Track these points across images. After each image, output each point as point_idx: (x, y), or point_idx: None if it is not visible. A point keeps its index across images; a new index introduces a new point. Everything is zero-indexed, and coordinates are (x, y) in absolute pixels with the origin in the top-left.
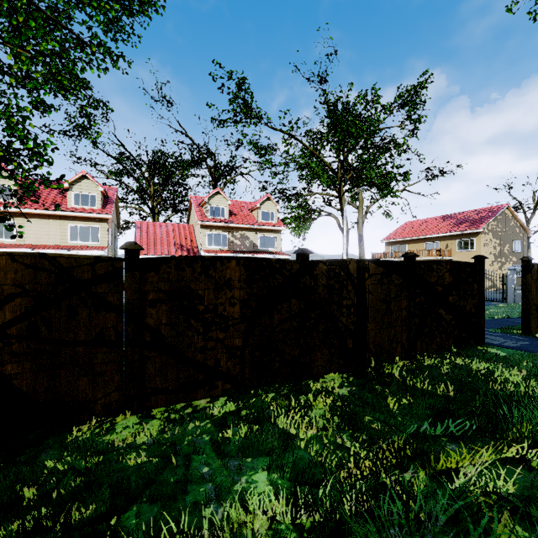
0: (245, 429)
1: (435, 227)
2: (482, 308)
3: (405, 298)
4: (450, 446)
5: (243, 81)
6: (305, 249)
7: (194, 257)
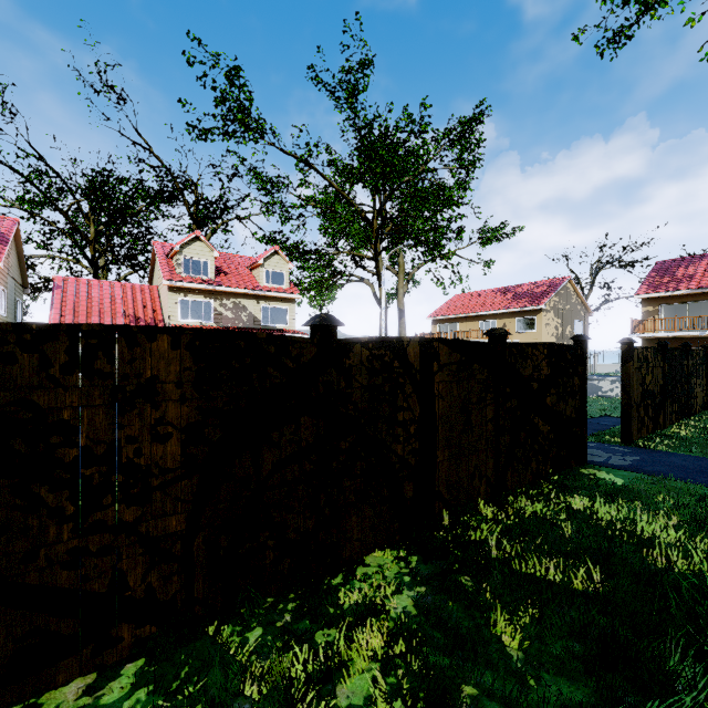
0: None
1: (490, 302)
2: (585, 412)
3: (491, 402)
4: None
5: (236, 72)
6: (329, 316)
7: (46, 327)
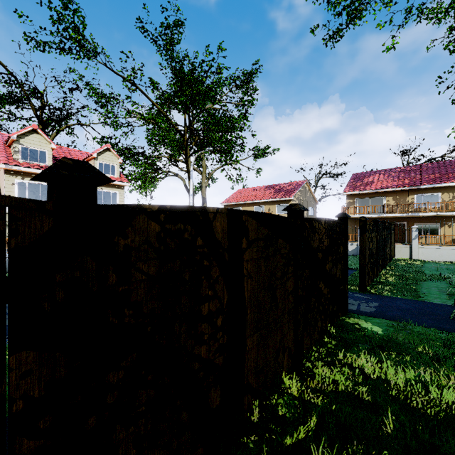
0: None
1: (260, 194)
2: (347, 273)
3: (292, 275)
4: None
5: None
6: (79, 162)
7: None
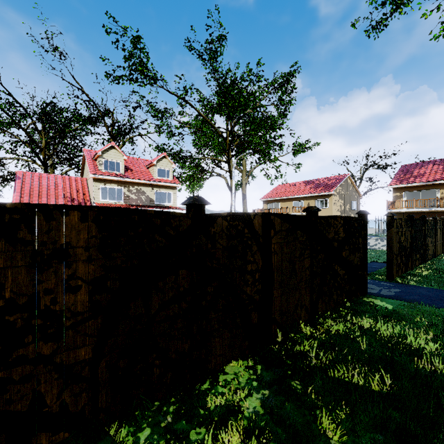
0: None
1: (299, 189)
2: (366, 261)
3: (308, 256)
4: None
5: (138, 39)
6: (199, 197)
7: None
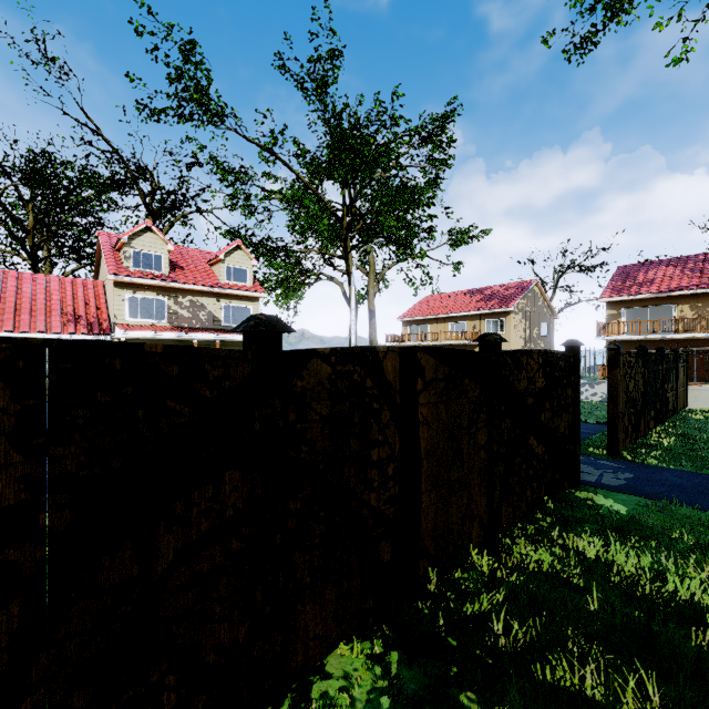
0: None
1: (460, 303)
2: (578, 427)
3: (484, 424)
4: None
5: (192, 46)
6: (269, 317)
7: None
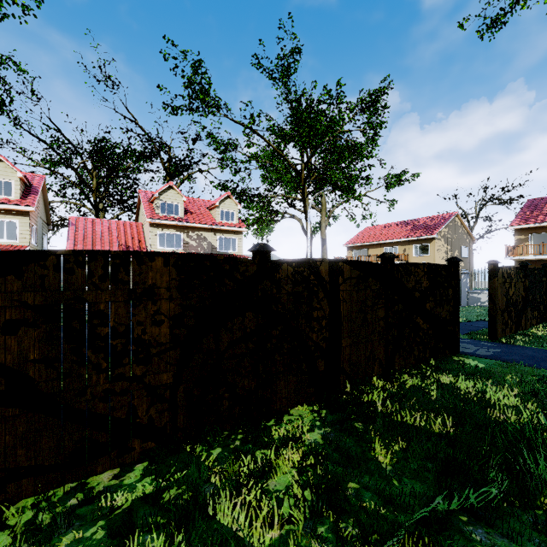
0: (163, 535)
1: (393, 232)
2: (457, 315)
3: (383, 306)
4: (477, 534)
5: (199, 63)
6: (265, 244)
7: (91, 252)
